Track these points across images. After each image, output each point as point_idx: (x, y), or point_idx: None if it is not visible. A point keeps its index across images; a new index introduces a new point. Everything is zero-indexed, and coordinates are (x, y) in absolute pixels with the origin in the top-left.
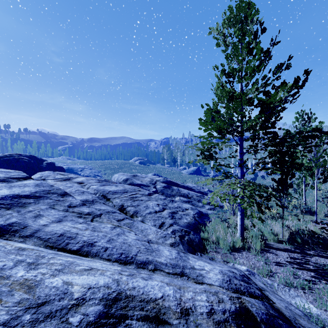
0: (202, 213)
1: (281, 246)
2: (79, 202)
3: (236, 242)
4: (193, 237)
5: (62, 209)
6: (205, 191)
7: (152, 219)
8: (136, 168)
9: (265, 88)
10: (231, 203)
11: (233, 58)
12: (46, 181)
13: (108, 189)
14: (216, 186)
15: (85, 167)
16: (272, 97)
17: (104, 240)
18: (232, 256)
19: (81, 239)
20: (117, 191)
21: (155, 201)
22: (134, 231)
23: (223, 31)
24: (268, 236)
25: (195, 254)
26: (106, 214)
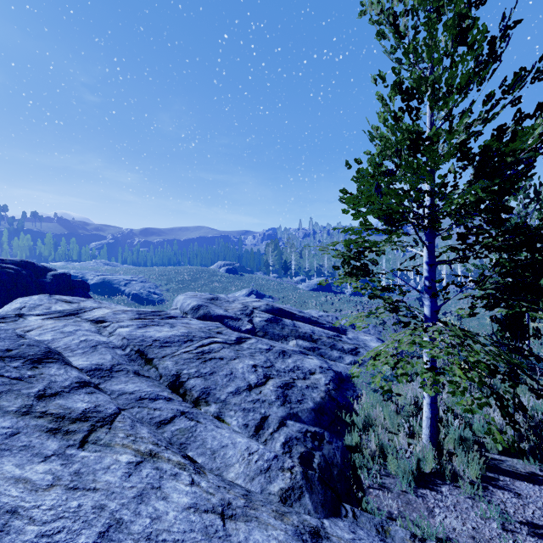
0: (342, 377)
1: (519, 466)
2: (73, 378)
3: (423, 459)
4: (331, 448)
5: (16, 408)
6: (341, 326)
7: (242, 408)
8: (220, 281)
9: (484, 126)
10: (428, 391)
11: (423, 52)
12: (23, 320)
13: (153, 335)
14: (357, 311)
15: (133, 279)
16: (519, 137)
17: (92, 530)
18: (422, 502)
19: (16, 540)
20: (172, 339)
21: (248, 357)
22: (190, 467)
23: (394, 3)
24: (482, 434)
25: (339, 514)
26: (134, 406)
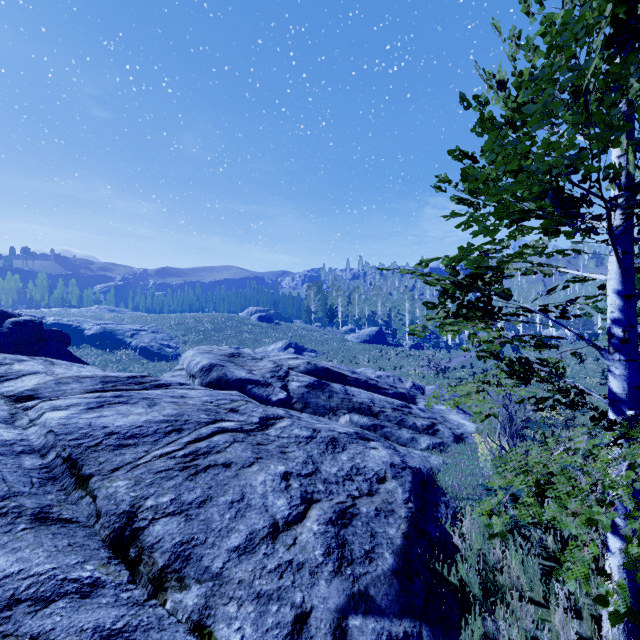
0: (423, 478)
1: None
2: None
3: None
4: None
5: None
6: (408, 392)
7: (254, 592)
8: (250, 331)
9: None
10: None
11: None
12: None
13: (110, 422)
14: (420, 369)
15: (142, 329)
16: None
17: None
18: None
19: None
20: (144, 429)
21: (276, 457)
22: None
23: None
24: None
25: None
26: None
